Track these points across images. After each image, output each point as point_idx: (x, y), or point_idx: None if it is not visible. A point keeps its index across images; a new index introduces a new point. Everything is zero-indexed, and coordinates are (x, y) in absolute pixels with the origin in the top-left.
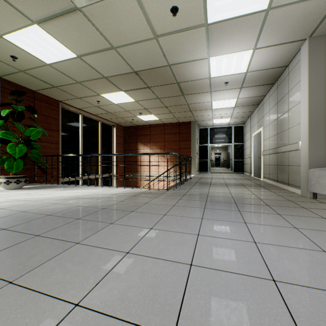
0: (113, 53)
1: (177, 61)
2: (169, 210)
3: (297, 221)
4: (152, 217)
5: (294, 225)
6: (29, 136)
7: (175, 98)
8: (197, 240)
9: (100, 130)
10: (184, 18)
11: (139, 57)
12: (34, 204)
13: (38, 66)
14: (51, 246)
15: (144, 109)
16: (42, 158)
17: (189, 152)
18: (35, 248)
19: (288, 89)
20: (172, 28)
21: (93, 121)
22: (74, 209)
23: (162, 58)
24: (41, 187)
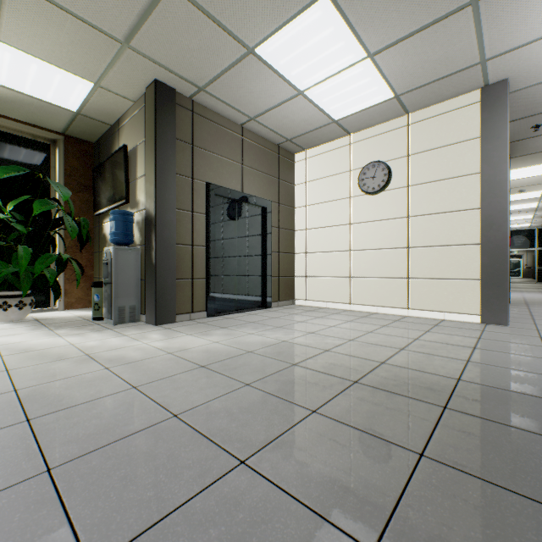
0: None
1: None
2: None
3: None
4: None
5: None
6: None
7: None
8: None
9: None
10: None
11: None
12: None
13: None
14: None
15: None
16: None
17: None
18: None
19: None
20: None
21: None
22: None
23: None
24: None
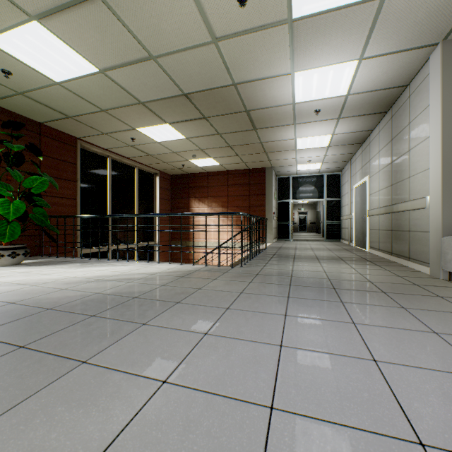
0: (152, 66)
1: (246, 78)
2: (235, 301)
3: (434, 320)
4: (207, 312)
5: (432, 328)
6: (31, 189)
7: (244, 134)
8: (280, 356)
9: (136, 179)
10: (256, 10)
11: (191, 72)
12: (32, 290)
13: (43, 87)
14: (39, 368)
15: (199, 149)
16: (52, 220)
17: (263, 211)
18: (11, 373)
19: (408, 119)
20: (239, 27)
21: (127, 168)
22: (90, 299)
23: (225, 74)
24: (48, 263)
